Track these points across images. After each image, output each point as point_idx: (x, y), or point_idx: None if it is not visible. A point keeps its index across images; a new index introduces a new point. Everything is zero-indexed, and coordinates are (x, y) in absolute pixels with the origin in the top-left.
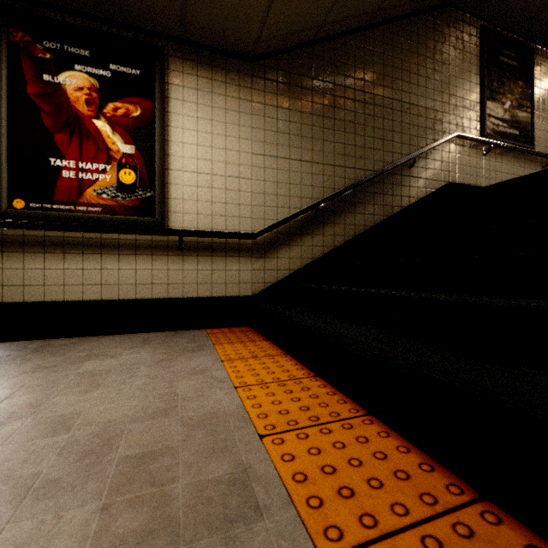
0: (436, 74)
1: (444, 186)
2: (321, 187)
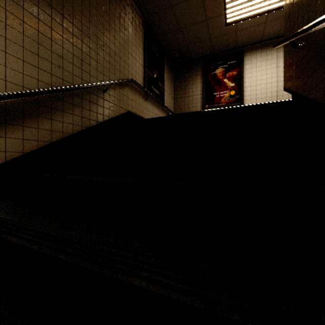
0: (121, 33)
1: (126, 113)
2: (2, 79)
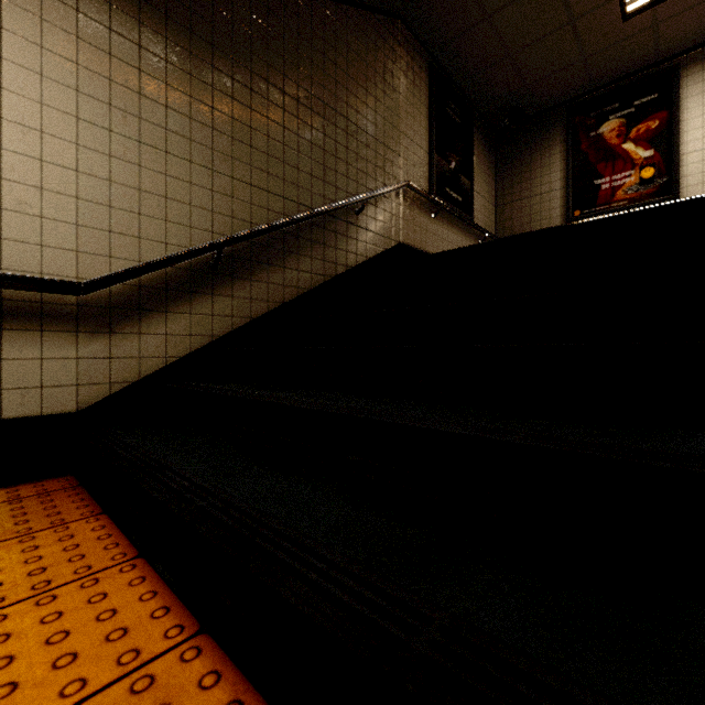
0: (386, 100)
1: (395, 246)
2: (229, 215)
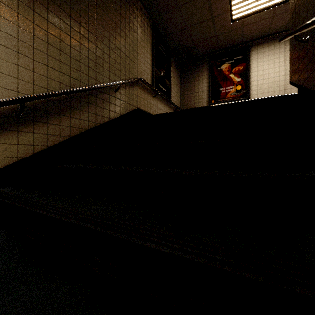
0: (131, 36)
1: (135, 110)
2: (31, 82)
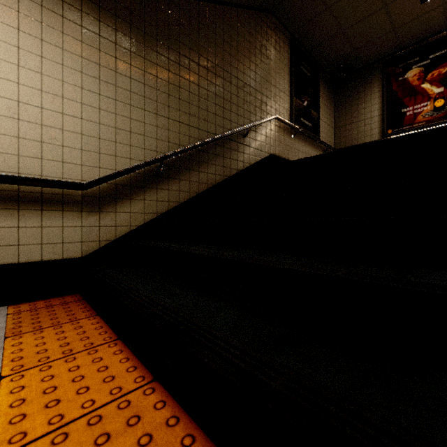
0: (262, 65)
1: (268, 156)
2: (166, 141)
